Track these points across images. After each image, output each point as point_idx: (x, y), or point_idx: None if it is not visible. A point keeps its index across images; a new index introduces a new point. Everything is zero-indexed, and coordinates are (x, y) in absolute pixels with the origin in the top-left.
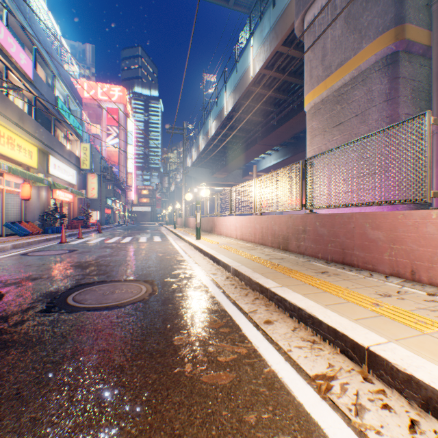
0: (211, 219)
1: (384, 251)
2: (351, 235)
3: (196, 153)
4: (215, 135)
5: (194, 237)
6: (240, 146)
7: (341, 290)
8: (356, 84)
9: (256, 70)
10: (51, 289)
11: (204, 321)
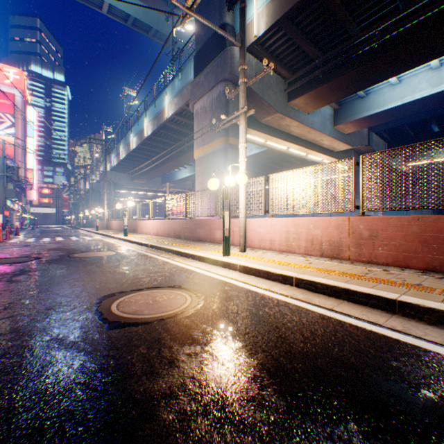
0: (135, 222)
1: (208, 234)
2: (201, 228)
3: (116, 159)
4: (136, 148)
5: (122, 235)
6: (159, 159)
7: (187, 246)
8: (214, 155)
9: (169, 114)
10: (60, 255)
11: (139, 255)
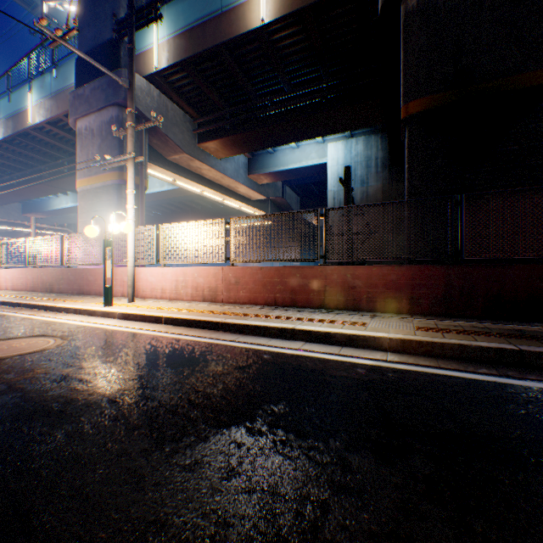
0: None
1: (94, 285)
2: (84, 279)
3: None
4: None
5: None
6: (18, 177)
7: (62, 300)
8: (105, 191)
9: (37, 120)
10: None
11: None
